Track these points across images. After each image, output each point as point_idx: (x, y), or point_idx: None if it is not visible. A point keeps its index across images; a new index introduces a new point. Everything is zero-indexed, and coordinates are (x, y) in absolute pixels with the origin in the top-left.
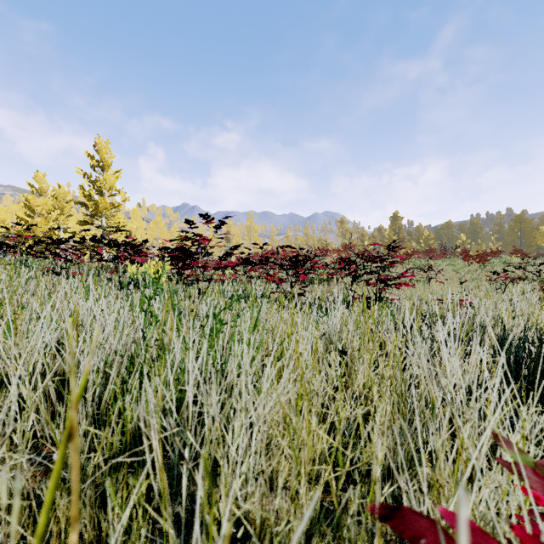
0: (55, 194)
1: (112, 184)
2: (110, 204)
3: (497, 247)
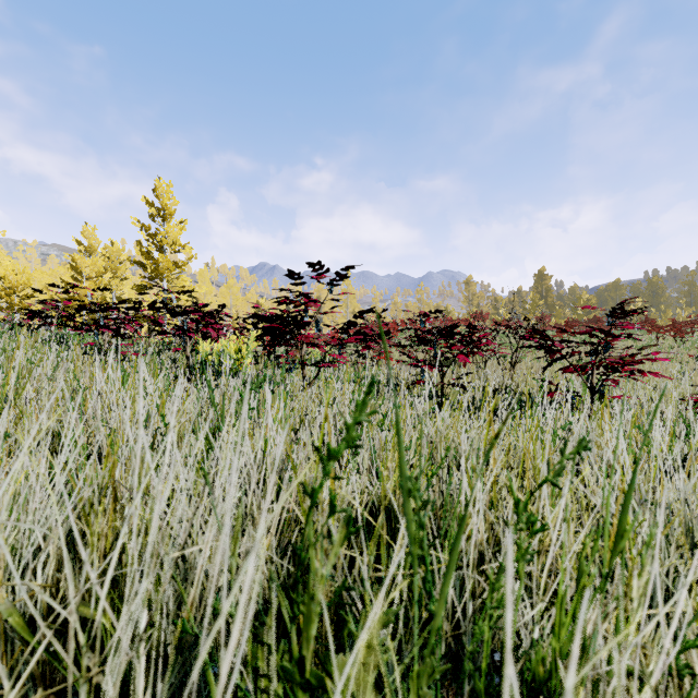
0: (107, 252)
1: (175, 237)
2: (173, 263)
3: (697, 315)
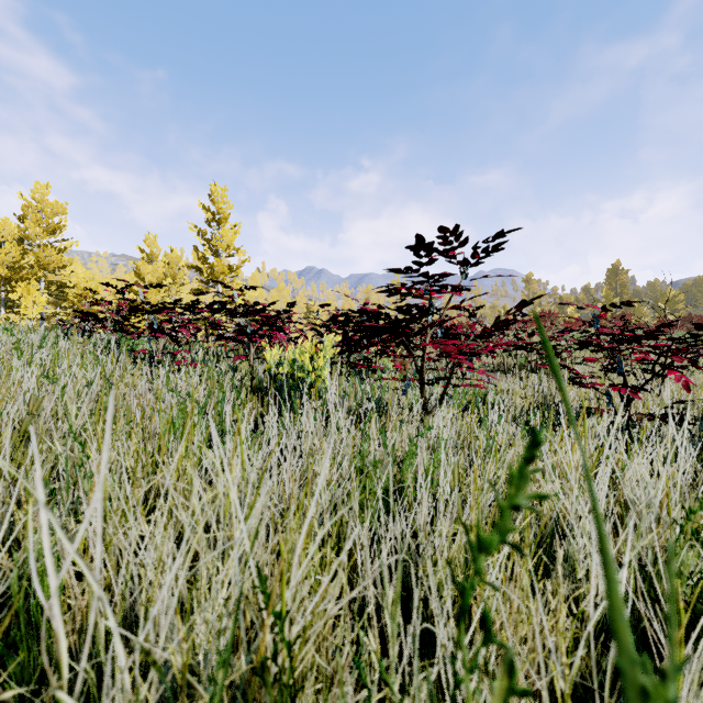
0: (167, 259)
1: (230, 241)
2: (228, 267)
3: None
